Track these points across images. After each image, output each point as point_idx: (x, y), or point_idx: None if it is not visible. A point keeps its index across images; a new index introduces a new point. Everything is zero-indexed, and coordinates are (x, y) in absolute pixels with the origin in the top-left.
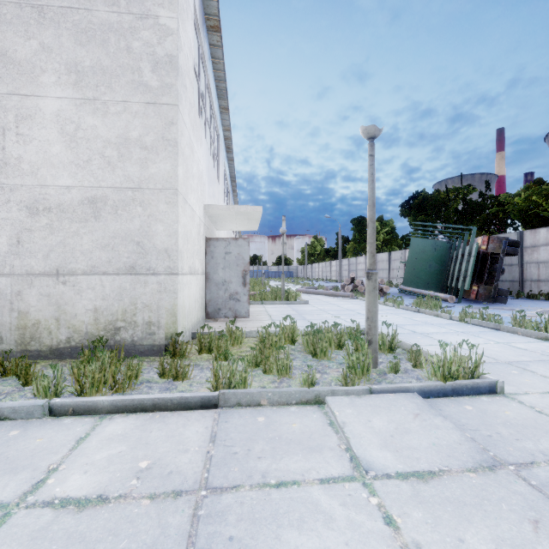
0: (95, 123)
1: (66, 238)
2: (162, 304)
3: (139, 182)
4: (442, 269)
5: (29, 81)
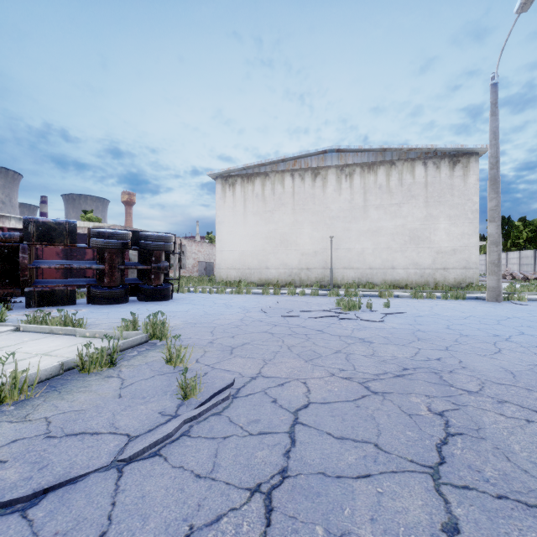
0: (454, 229)
1: (446, 259)
2: (474, 277)
3: (467, 244)
4: None
5: (436, 220)
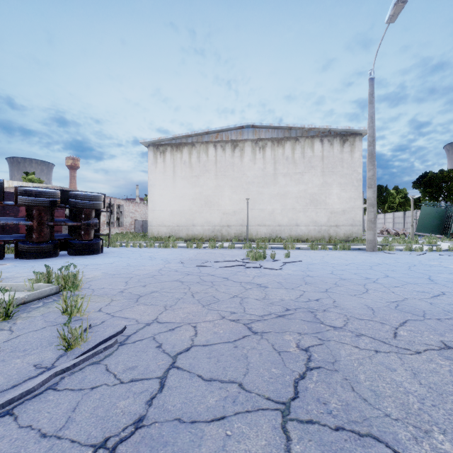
0: (344, 194)
1: (338, 218)
2: (358, 232)
3: (353, 206)
4: (441, 223)
5: (330, 187)
